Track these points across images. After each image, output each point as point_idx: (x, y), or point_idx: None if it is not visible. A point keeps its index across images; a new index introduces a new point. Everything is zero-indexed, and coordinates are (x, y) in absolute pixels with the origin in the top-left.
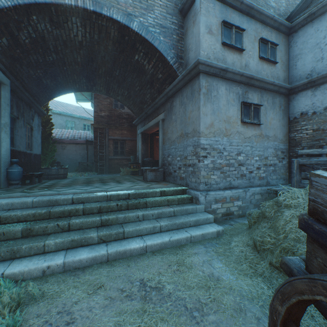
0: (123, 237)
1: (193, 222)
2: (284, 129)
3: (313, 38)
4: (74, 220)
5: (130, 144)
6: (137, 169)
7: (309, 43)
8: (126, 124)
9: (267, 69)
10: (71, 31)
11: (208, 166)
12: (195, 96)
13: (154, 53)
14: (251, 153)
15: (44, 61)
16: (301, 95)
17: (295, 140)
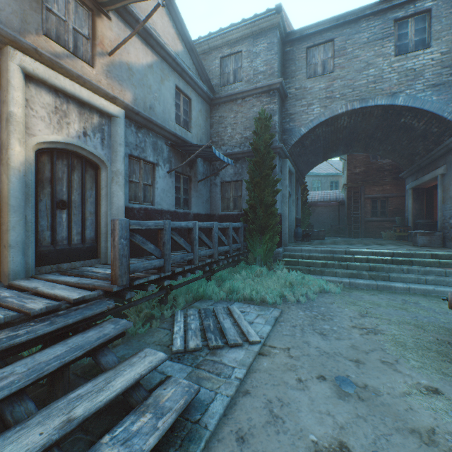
0: (388, 280)
1: None
2: None
3: None
4: (350, 263)
5: (394, 201)
6: (404, 234)
7: None
8: (388, 178)
9: None
10: (338, 124)
11: None
12: None
13: (424, 114)
14: None
15: (314, 148)
16: None
17: None
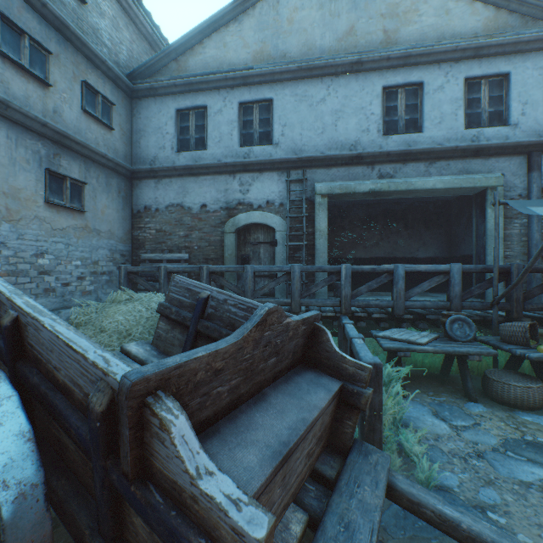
0: None
1: None
2: (126, 223)
3: (157, 118)
4: None
5: None
6: None
7: (154, 122)
8: None
9: (99, 132)
10: None
11: None
12: None
13: None
14: (68, 254)
15: None
16: (146, 184)
17: (140, 241)
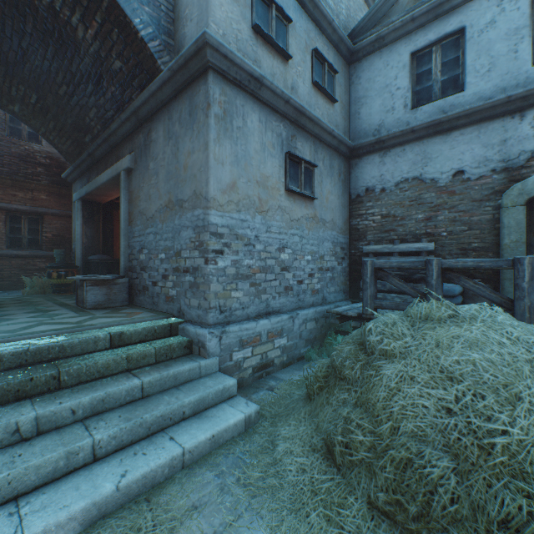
0: None
1: (193, 405)
2: (344, 211)
3: (383, 75)
4: None
5: (56, 224)
6: (69, 280)
7: (377, 82)
8: (46, 179)
9: (324, 107)
10: None
11: (226, 273)
12: (200, 120)
13: None
14: (301, 248)
15: None
16: (367, 161)
17: (359, 231)
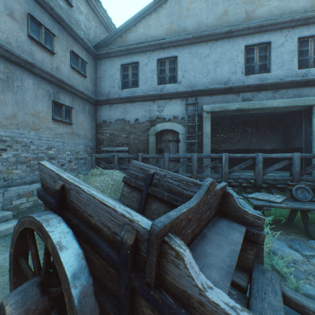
0: None
1: None
2: (93, 130)
3: (110, 70)
4: None
5: None
6: None
7: (108, 72)
8: None
9: (79, 79)
10: None
11: (9, 160)
12: None
13: None
14: (63, 148)
15: None
16: (104, 107)
17: (100, 140)
